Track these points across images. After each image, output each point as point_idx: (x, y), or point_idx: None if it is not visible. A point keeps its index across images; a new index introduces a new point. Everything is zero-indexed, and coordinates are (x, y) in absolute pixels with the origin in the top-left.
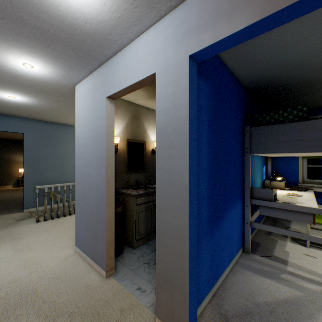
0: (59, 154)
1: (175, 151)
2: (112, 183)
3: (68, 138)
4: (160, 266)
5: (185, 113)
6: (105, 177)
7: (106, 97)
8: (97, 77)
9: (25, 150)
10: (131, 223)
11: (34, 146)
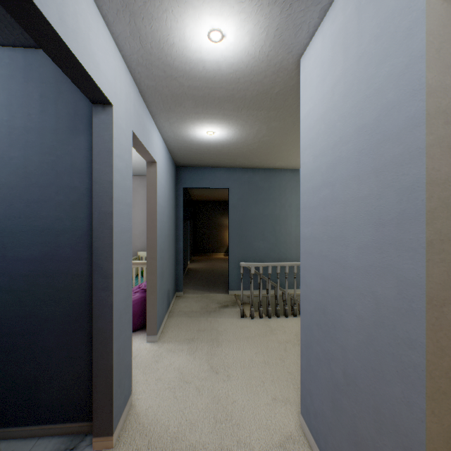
0: (269, 215)
1: None
2: None
3: (281, 190)
4: None
5: None
6: (421, 289)
7: None
8: None
9: (230, 210)
10: None
11: (240, 204)
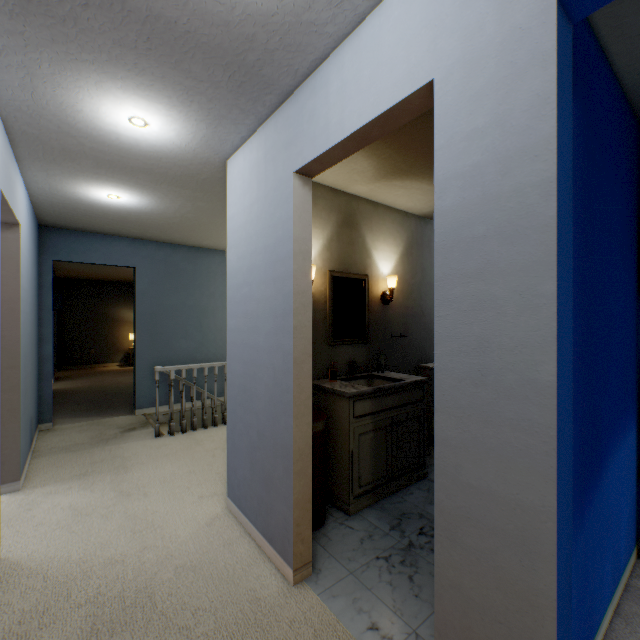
0: (195, 307)
1: (501, 287)
2: (308, 369)
3: (210, 275)
4: (449, 602)
5: (543, 173)
6: (292, 355)
7: (294, 173)
8: (274, 131)
9: (138, 298)
10: (342, 458)
11: (153, 291)
